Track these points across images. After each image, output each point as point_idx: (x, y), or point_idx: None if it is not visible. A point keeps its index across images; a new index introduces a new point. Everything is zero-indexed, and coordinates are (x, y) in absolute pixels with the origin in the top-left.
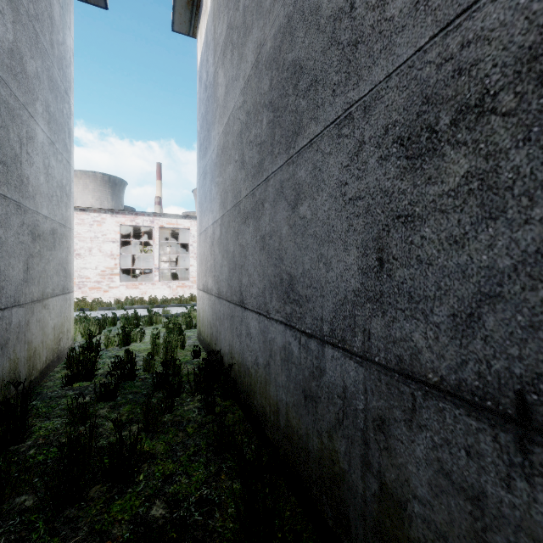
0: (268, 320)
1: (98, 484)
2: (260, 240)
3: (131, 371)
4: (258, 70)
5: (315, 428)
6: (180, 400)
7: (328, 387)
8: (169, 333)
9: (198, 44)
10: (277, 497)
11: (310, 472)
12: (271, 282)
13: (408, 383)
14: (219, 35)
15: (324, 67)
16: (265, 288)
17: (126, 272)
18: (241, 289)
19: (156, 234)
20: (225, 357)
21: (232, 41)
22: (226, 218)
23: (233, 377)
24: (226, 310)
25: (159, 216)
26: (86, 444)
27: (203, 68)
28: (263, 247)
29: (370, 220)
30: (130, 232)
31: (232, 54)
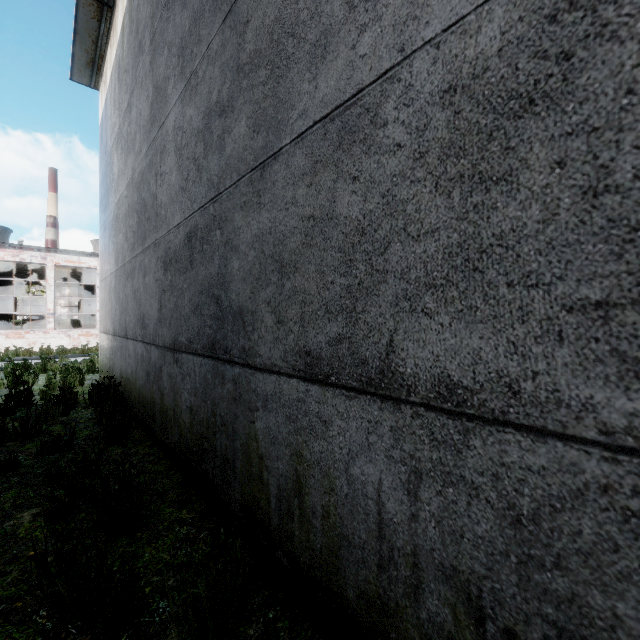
0: (137, 342)
1: (13, 442)
2: (134, 293)
3: (28, 398)
4: (133, 184)
5: (149, 388)
6: (76, 411)
7: (152, 365)
8: (66, 371)
9: (100, 102)
10: (130, 426)
11: (148, 411)
12: (137, 319)
13: (164, 350)
14: (114, 123)
15: (151, 215)
16: (135, 322)
17: (2, 319)
18: (126, 326)
19: (50, 273)
20: (118, 381)
21: (122, 143)
22: (119, 273)
23: (122, 391)
24: (119, 343)
25: (54, 252)
26: (1, 424)
27: (103, 130)
28: (135, 297)
29: (159, 290)
30: (9, 267)
31: (121, 152)
